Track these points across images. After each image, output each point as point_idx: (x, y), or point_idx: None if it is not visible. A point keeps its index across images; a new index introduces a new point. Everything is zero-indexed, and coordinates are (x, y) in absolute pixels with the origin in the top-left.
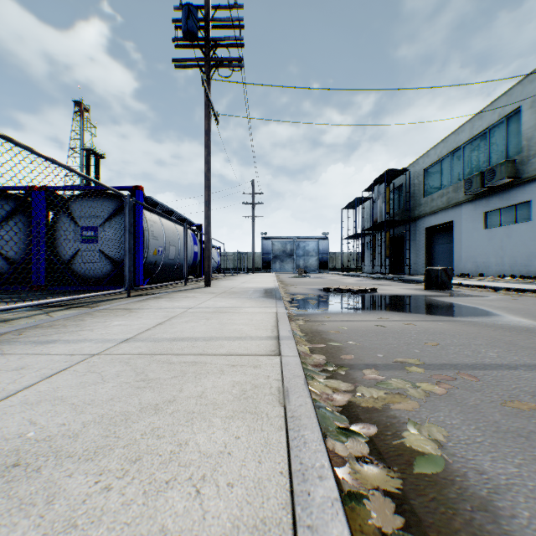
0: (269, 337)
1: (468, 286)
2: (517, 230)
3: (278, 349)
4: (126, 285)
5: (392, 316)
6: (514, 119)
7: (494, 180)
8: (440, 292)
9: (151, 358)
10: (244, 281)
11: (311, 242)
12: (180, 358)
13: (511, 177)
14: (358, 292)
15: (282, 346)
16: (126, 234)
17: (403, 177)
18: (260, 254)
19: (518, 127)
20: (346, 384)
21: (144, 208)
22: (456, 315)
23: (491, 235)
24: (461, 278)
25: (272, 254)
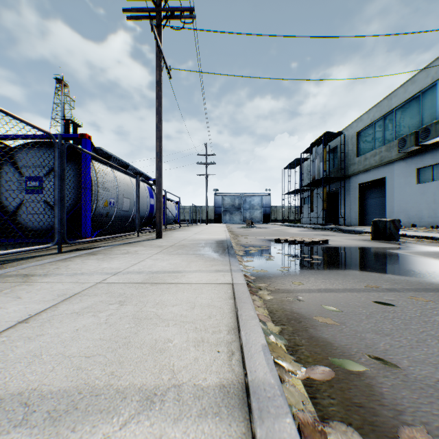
0: (223, 390)
1: (413, 236)
2: None
3: None
4: (56, 239)
5: (377, 280)
6: None
7: (429, 138)
8: (392, 244)
9: None
10: (196, 232)
11: (255, 197)
12: None
13: None
14: (311, 244)
15: None
16: (55, 180)
17: (337, 140)
18: (213, 207)
19: None
20: None
21: (94, 159)
22: None
23: (423, 189)
24: None
25: (223, 207)
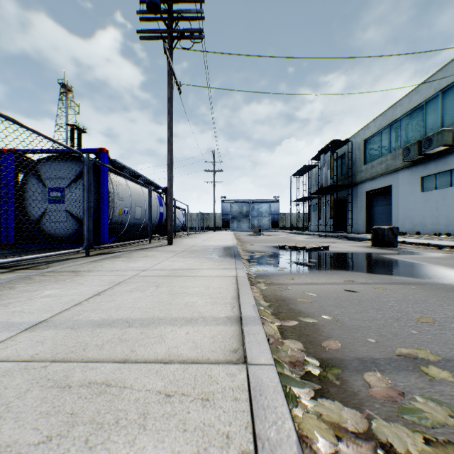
0: (228, 318)
1: (411, 243)
2: (452, 193)
3: (242, 347)
4: (85, 244)
5: (356, 277)
6: (449, 92)
7: (431, 148)
8: (389, 250)
9: (42, 369)
10: (205, 239)
11: (264, 204)
12: (88, 369)
13: (447, 145)
14: (312, 250)
15: (247, 338)
16: (84, 193)
17: (345, 148)
18: (220, 215)
19: (453, 100)
20: (351, 413)
21: (110, 171)
22: (423, 276)
23: (427, 198)
24: (399, 236)
25: (230, 215)
